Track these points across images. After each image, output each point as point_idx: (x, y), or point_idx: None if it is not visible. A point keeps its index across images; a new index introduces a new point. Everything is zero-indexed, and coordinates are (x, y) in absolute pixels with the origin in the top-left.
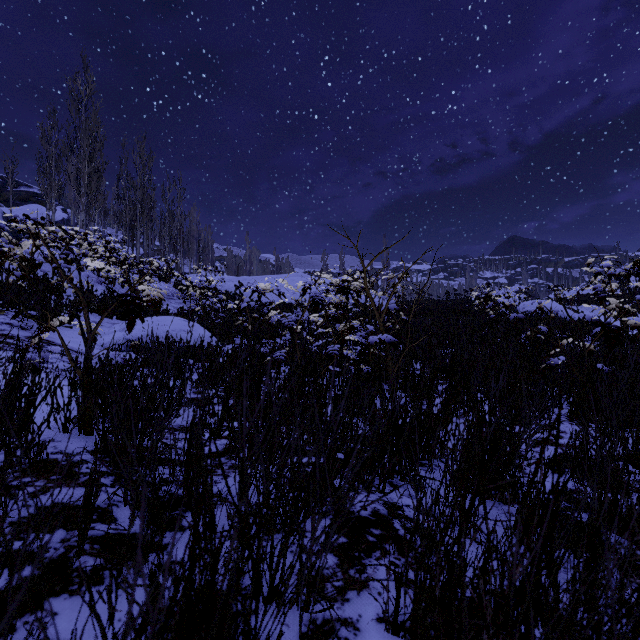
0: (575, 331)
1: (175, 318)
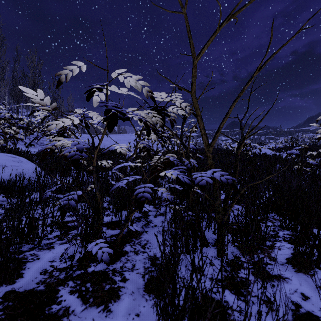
0: (310, 165)
1: (2, 154)
